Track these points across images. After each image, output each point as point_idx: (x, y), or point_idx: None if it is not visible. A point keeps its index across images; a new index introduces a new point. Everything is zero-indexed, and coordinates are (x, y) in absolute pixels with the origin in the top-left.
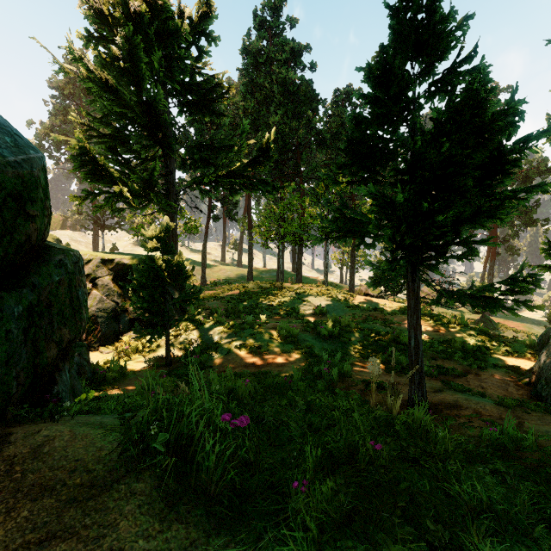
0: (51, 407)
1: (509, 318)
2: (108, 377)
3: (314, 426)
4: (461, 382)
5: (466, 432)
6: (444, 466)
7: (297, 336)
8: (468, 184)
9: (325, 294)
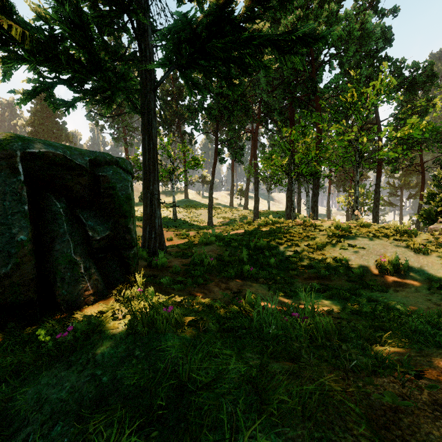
0: None
1: None
2: None
3: None
4: None
5: None
6: None
7: None
8: None
9: (388, 234)
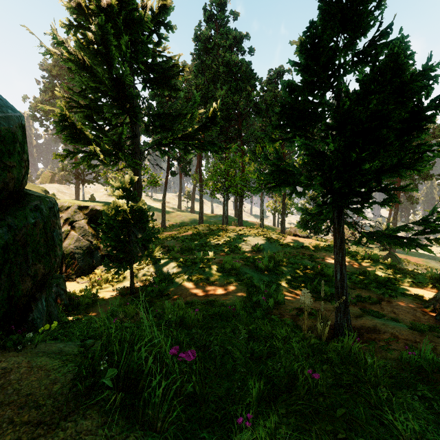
0: (14, 338)
1: (409, 254)
2: (82, 303)
3: (256, 354)
4: (377, 308)
5: (386, 355)
6: (377, 393)
7: (239, 269)
8: (391, 137)
9: (262, 234)
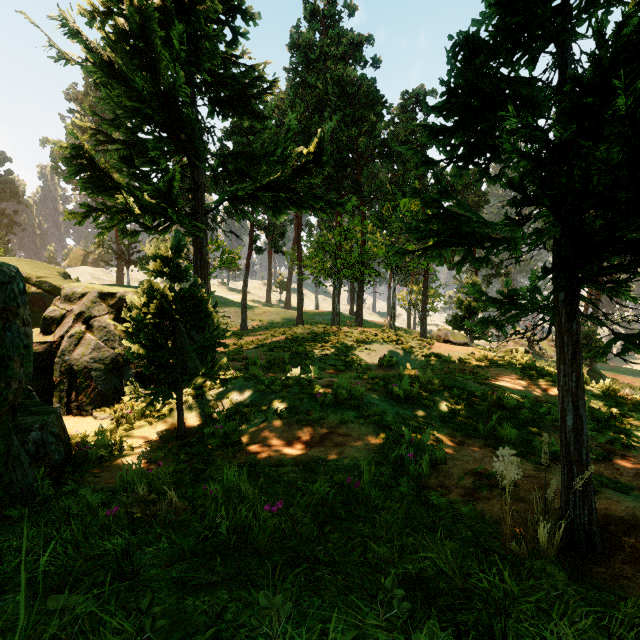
0: None
1: (617, 371)
2: (92, 457)
3: None
4: (609, 470)
5: None
6: None
7: (361, 398)
8: None
9: (394, 340)
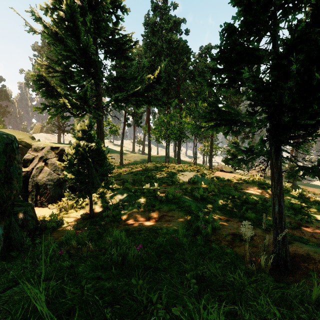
0: None
1: (306, 185)
2: (48, 227)
3: (211, 317)
4: (298, 233)
5: None
6: None
7: (179, 198)
8: None
9: (196, 170)
